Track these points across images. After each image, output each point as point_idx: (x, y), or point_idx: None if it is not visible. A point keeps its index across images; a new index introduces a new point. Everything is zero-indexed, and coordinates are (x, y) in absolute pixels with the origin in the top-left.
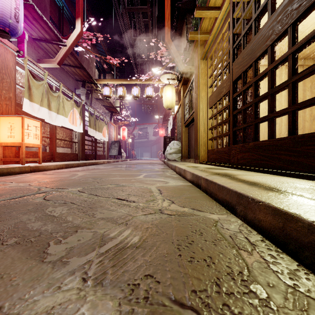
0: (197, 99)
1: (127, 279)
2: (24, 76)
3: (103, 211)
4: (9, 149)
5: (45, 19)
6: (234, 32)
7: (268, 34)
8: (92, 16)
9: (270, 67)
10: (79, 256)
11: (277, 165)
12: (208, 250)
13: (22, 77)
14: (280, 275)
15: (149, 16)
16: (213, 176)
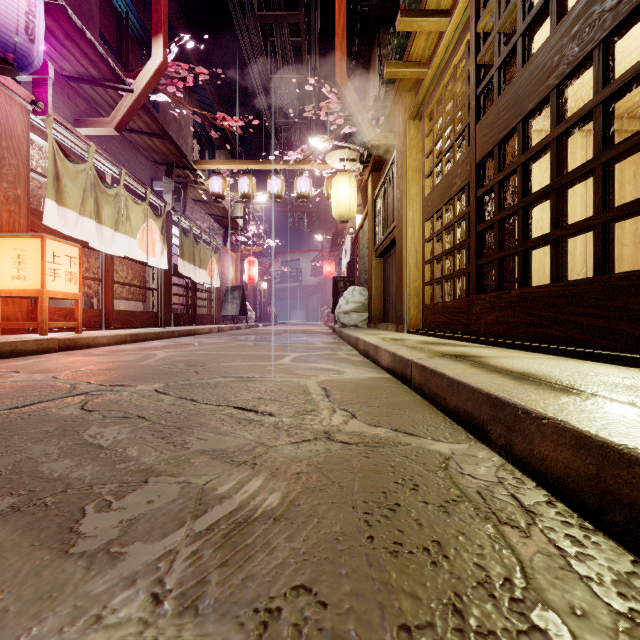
0: (401, 201)
1: (253, 598)
2: (46, 154)
3: (204, 435)
4: (15, 303)
5: (89, 37)
6: (479, 61)
7: (552, 63)
8: (187, 31)
9: (555, 133)
10: (148, 539)
11: (571, 336)
12: (432, 526)
13: (43, 156)
14: (597, 588)
15: (303, 32)
16: (438, 361)
